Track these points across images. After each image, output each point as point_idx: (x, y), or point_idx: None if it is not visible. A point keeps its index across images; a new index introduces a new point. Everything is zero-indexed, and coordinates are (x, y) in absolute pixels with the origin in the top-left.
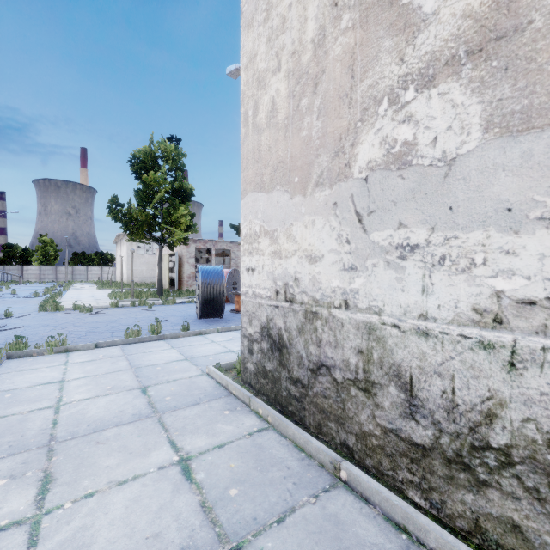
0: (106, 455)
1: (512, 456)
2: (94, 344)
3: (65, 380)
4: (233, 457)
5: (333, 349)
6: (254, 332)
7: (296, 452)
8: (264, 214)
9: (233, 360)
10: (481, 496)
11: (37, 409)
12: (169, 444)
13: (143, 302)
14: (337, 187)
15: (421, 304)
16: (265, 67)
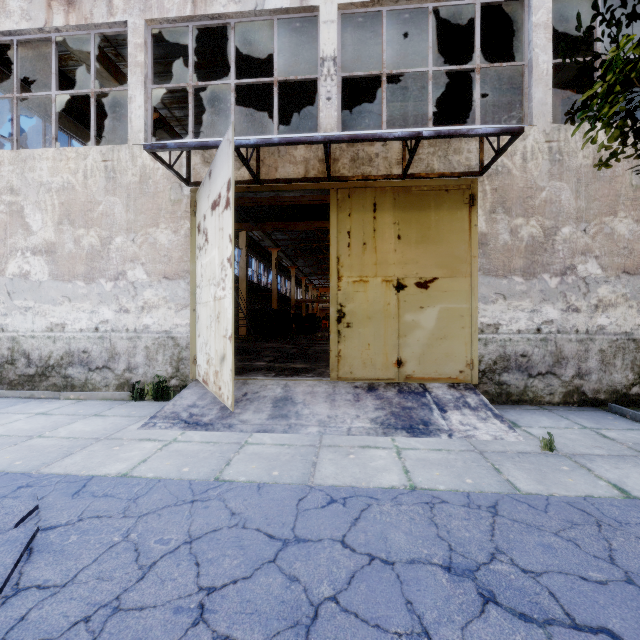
0: None
1: (55, 366)
2: None
3: None
4: None
5: None
6: None
7: None
8: None
9: None
10: (48, 381)
11: None
12: None
13: None
14: None
15: (33, 327)
16: None
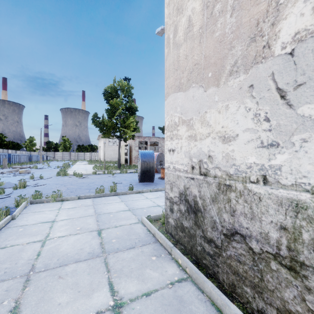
0: (62, 291)
1: None
2: (77, 196)
3: (55, 220)
4: (157, 309)
5: (248, 220)
6: (174, 196)
7: (213, 312)
8: (182, 108)
9: (159, 213)
10: None
11: (32, 242)
12: (108, 286)
13: (109, 171)
14: (253, 70)
15: None
16: None
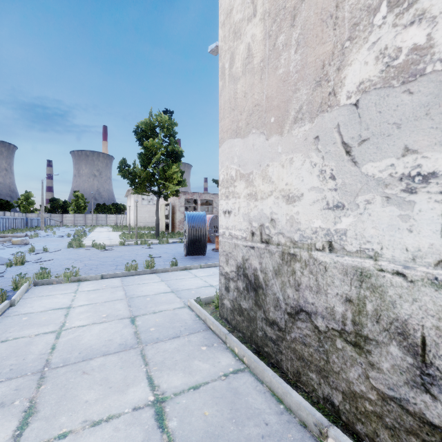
0: (88, 388)
1: None
2: (100, 275)
3: (72, 306)
4: (207, 403)
5: (313, 294)
6: (231, 271)
7: (273, 403)
8: (239, 158)
9: (212, 295)
10: None
11: (43, 333)
12: (147, 380)
13: (143, 241)
14: (319, 120)
15: (440, 248)
16: (240, 17)
